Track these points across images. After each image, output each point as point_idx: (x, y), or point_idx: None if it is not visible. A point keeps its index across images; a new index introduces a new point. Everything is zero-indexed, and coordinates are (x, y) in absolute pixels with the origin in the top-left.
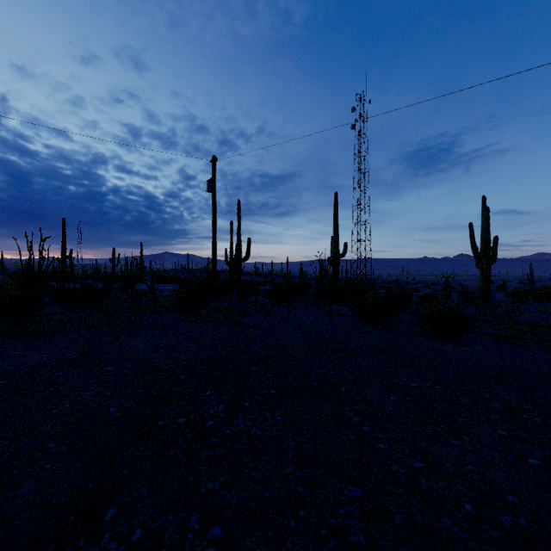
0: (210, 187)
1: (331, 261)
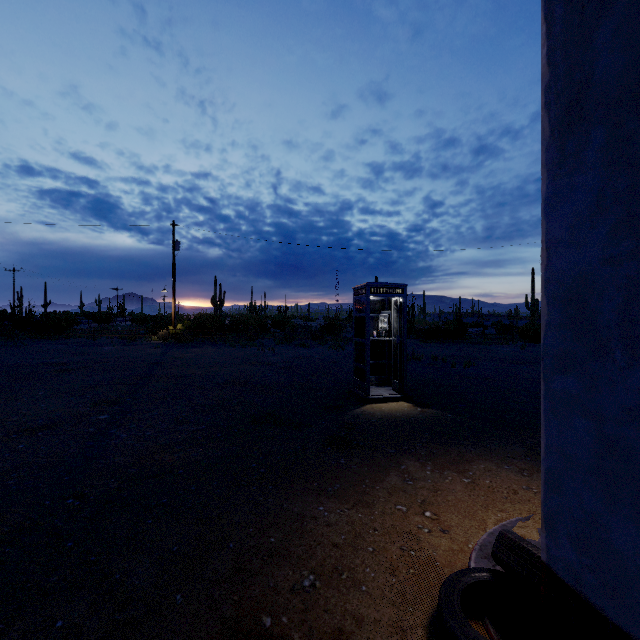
0: None
1: None
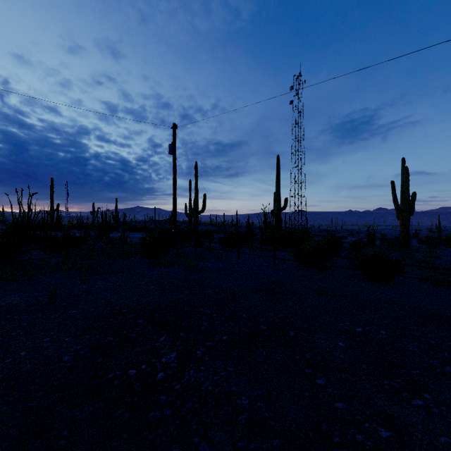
0: (171, 150)
1: (274, 213)
